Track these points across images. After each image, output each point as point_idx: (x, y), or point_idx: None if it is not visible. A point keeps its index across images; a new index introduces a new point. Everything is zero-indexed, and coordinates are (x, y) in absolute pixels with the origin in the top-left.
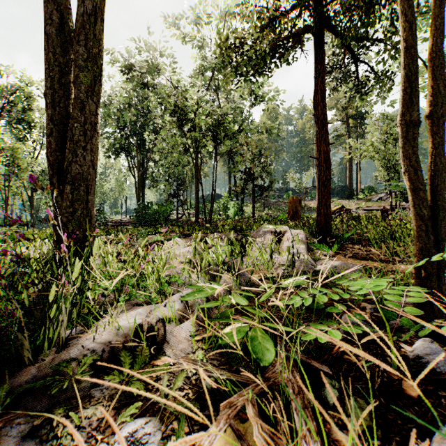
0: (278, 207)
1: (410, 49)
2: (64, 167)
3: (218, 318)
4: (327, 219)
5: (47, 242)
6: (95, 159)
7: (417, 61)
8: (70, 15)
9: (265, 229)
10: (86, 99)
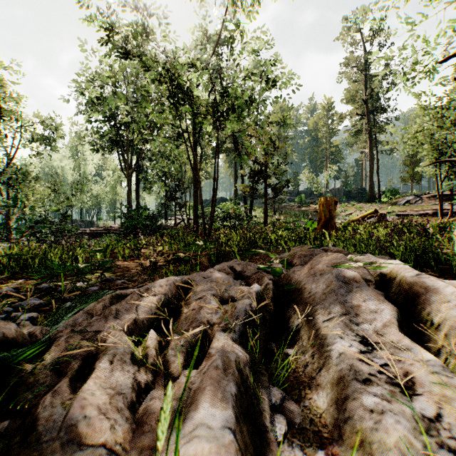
0: (290, 211)
1: None
2: None
3: None
4: None
5: None
6: None
7: None
8: None
9: (342, 271)
10: None
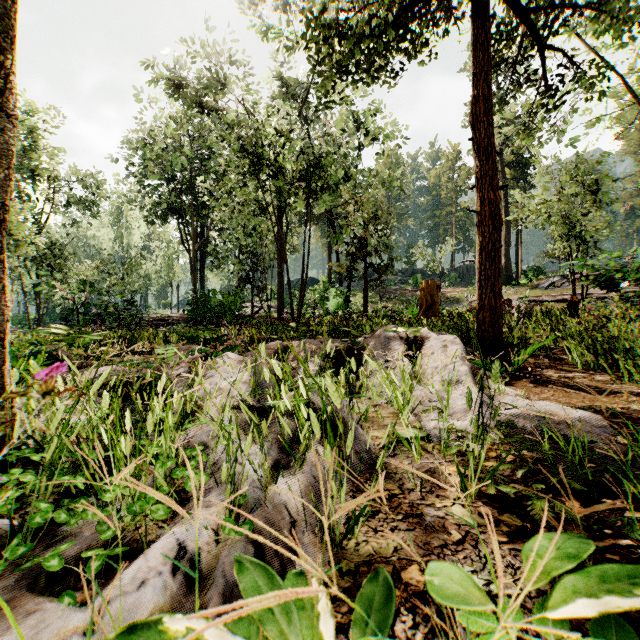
0: (401, 297)
1: None
2: None
3: None
4: (496, 317)
5: None
6: (2, 176)
7: None
8: None
9: (390, 333)
10: None
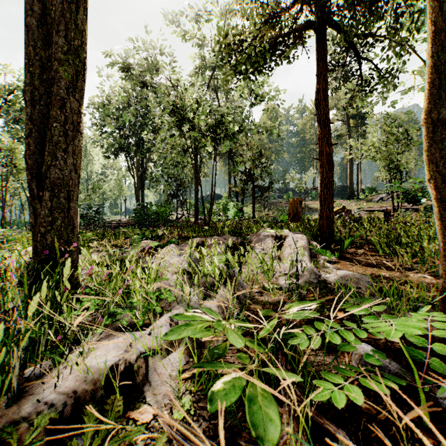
0: (278, 207)
1: (437, 35)
2: (42, 171)
3: (208, 362)
4: (330, 223)
5: (29, 252)
6: (78, 162)
7: (445, 49)
8: (53, 6)
9: (266, 233)
10: (67, 96)
